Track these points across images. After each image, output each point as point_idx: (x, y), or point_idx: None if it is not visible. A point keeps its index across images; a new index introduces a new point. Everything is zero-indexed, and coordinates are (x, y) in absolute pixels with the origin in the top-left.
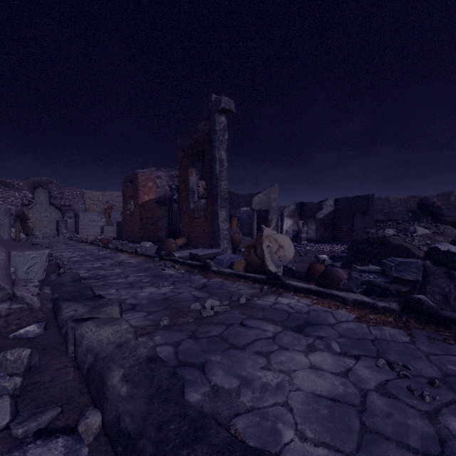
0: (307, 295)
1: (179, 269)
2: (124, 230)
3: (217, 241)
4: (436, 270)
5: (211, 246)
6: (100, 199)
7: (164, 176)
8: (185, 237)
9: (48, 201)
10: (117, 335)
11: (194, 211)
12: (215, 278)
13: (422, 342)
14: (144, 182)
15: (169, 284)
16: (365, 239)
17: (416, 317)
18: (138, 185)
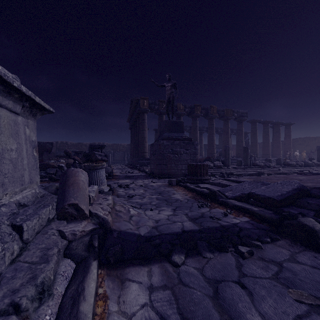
0: None
1: None
2: None
3: None
4: (59, 170)
5: None
6: None
7: None
8: None
9: None
10: None
11: None
12: None
13: (51, 183)
14: None
15: None
16: (42, 163)
17: (52, 180)
18: None
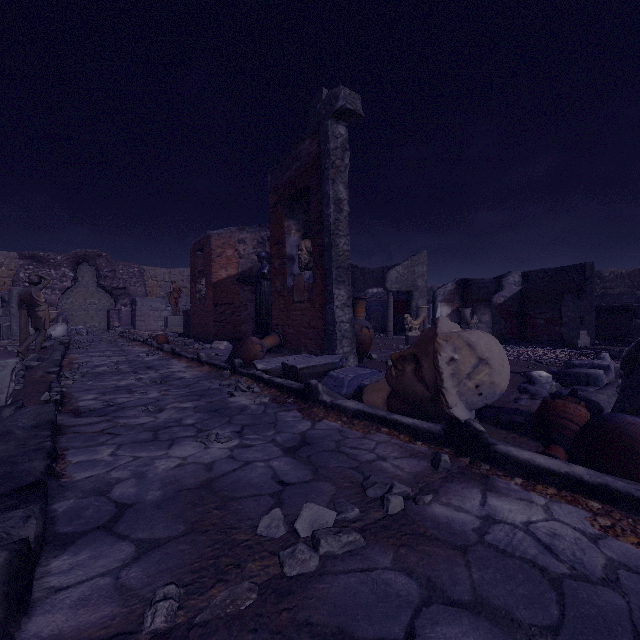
0: (567, 493)
1: (261, 395)
2: (192, 323)
3: (331, 342)
4: None
5: (322, 349)
6: (165, 278)
7: (249, 239)
8: (278, 334)
9: (96, 283)
10: None
11: (292, 292)
12: (326, 421)
13: None
14: (221, 250)
15: (229, 435)
16: None
17: None
18: (211, 254)
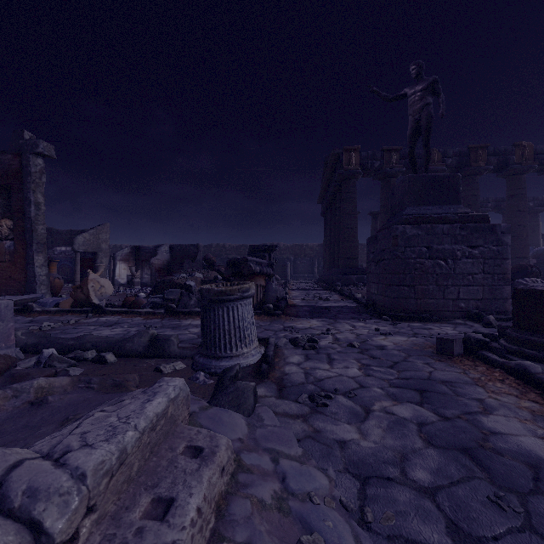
0: (120, 314)
1: None
2: None
3: (33, 287)
4: (185, 293)
5: (23, 293)
6: None
7: None
8: None
9: None
10: None
11: None
12: (41, 316)
13: (165, 320)
14: None
15: None
16: (162, 280)
17: (170, 314)
18: None
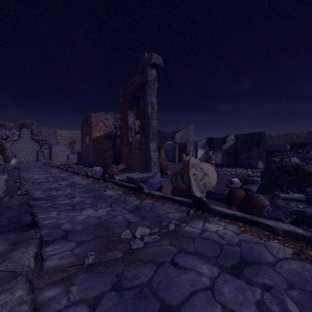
0: (232, 221)
1: (118, 190)
2: (82, 158)
3: (149, 167)
4: None
5: (145, 170)
6: (67, 135)
7: (110, 118)
8: (124, 163)
9: (31, 137)
10: (4, 309)
11: (131, 144)
12: (147, 200)
13: None
14: (96, 123)
15: (106, 206)
16: (279, 166)
17: None
18: (91, 125)
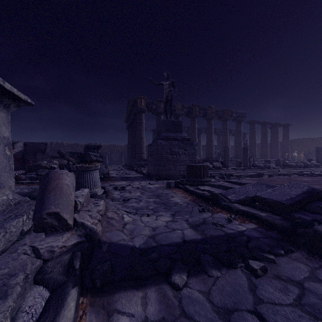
0: None
1: None
2: None
3: None
4: None
5: None
6: None
7: None
8: None
9: None
10: None
11: None
12: None
13: None
14: None
15: None
16: (33, 164)
17: None
18: None
